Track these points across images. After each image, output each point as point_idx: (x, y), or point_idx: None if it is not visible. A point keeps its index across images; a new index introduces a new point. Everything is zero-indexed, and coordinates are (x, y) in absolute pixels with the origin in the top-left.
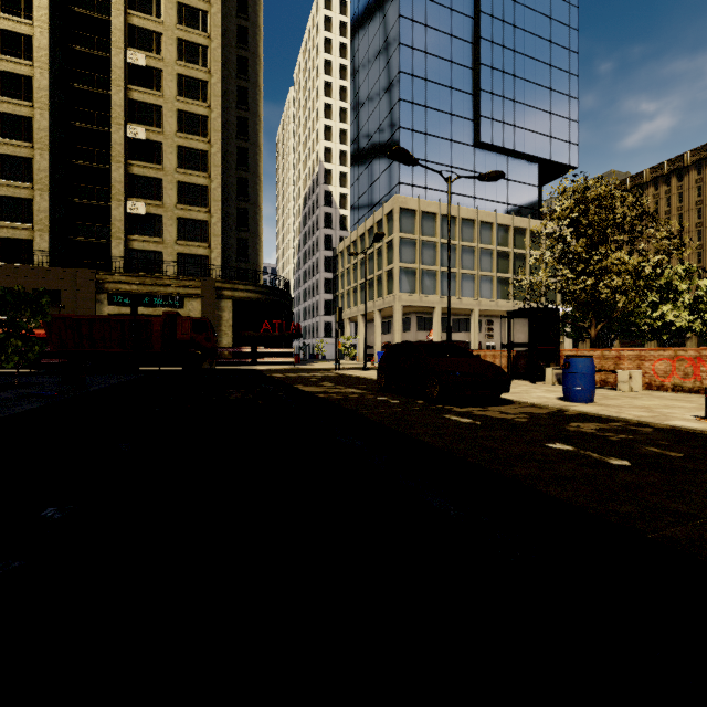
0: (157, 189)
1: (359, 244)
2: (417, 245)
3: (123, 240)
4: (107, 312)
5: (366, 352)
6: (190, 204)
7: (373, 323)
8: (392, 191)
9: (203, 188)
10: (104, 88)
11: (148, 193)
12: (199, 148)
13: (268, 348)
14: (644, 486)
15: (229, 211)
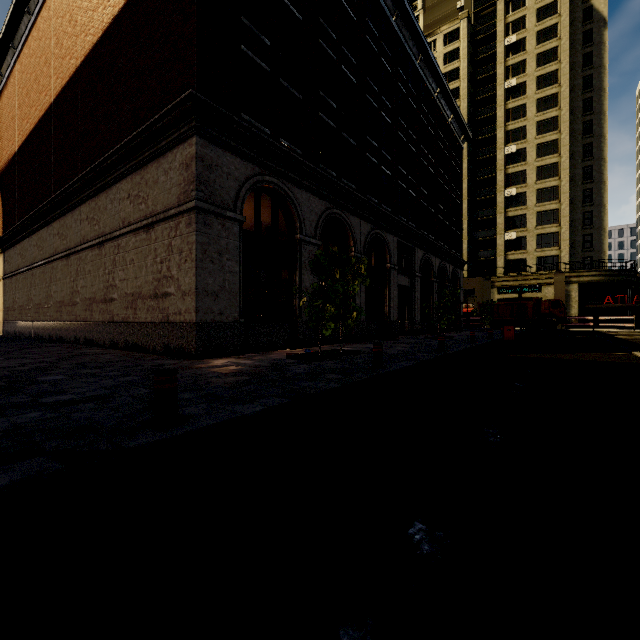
0: (522, 221)
1: None
2: None
3: (503, 256)
4: (496, 298)
5: None
6: (545, 224)
7: None
8: None
9: (554, 210)
10: (492, 174)
11: (517, 225)
12: (551, 186)
13: (608, 316)
14: None
15: (575, 217)
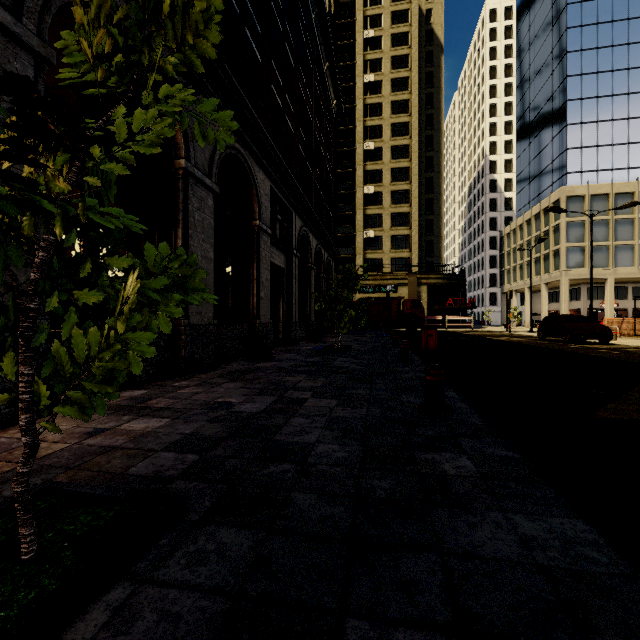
0: (379, 220)
1: (525, 228)
2: (585, 226)
3: (362, 254)
4: (357, 297)
5: (531, 320)
6: (398, 226)
7: (540, 293)
8: (559, 180)
9: (406, 214)
10: (351, 168)
11: (374, 224)
12: (403, 189)
13: (454, 317)
14: (609, 353)
15: (420, 223)
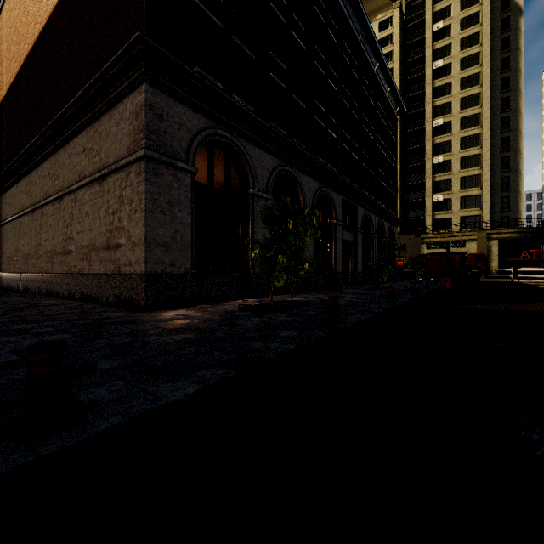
0: (448, 185)
1: None
2: None
3: (431, 216)
4: (425, 252)
5: None
6: (468, 188)
7: None
8: None
9: (476, 176)
10: (421, 144)
11: (443, 189)
12: (474, 154)
13: (526, 268)
14: None
15: (494, 181)
